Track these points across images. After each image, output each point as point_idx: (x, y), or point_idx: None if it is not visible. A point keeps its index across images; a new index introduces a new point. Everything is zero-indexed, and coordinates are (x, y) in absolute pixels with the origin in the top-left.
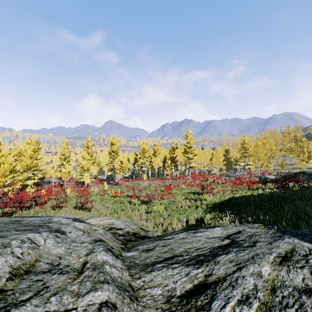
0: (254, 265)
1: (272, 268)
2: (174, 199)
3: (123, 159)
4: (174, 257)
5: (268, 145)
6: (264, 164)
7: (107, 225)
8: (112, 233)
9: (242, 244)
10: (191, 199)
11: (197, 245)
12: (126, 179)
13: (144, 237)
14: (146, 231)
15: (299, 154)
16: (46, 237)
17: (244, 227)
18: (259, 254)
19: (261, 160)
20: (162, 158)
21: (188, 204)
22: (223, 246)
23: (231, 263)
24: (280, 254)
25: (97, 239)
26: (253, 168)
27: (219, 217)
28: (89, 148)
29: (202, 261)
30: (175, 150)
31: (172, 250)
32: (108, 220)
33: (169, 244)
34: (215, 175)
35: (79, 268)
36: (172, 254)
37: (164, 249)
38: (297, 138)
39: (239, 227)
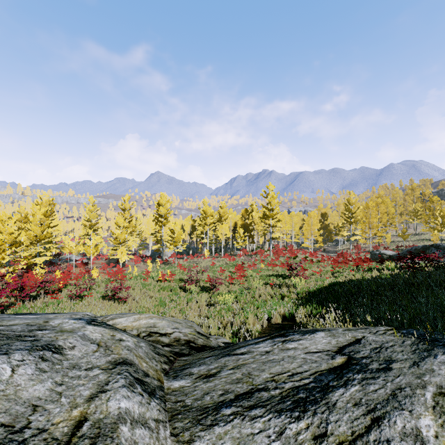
0: (402, 414)
1: (438, 421)
2: (249, 285)
3: (174, 226)
4: (253, 392)
5: (383, 207)
6: (378, 233)
7: (145, 328)
8: (152, 342)
9: (368, 365)
10: (274, 284)
11: (291, 367)
12: (180, 256)
13: (203, 347)
14: (207, 337)
15: (428, 219)
16: (19, 363)
17: (363, 333)
18: (403, 387)
19: (373, 228)
20: (231, 225)
21: (269, 293)
22: (336, 370)
23: (359, 408)
24: (442, 388)
25: (120, 359)
26: (362, 240)
27: (317, 313)
28: (126, 211)
29: (304, 401)
30: (250, 214)
31: (250, 376)
32: (147, 319)
33: (244, 364)
34: (307, 250)
35: (64, 438)
36: (249, 386)
37: (236, 374)
38: (425, 197)
39: (354, 332)
